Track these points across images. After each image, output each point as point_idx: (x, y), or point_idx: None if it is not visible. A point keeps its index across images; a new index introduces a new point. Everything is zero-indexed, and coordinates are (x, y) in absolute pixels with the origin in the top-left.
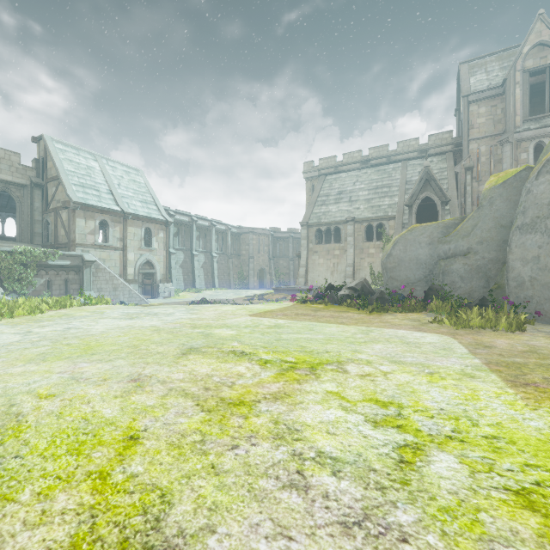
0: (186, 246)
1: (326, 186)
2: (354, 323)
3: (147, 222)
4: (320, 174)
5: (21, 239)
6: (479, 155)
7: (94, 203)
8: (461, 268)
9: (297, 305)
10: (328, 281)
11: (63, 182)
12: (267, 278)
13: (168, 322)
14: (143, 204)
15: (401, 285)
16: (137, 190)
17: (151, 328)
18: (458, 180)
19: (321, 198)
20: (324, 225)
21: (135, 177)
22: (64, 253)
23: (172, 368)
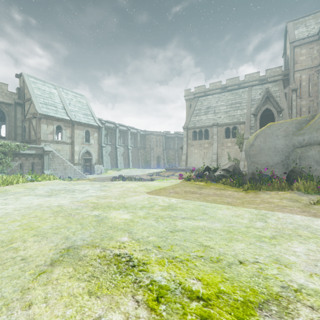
0: (112, 142)
1: (199, 104)
2: (240, 204)
3: (87, 127)
4: (194, 97)
5: (8, 137)
6: (301, 81)
7: (53, 114)
8: (317, 154)
9: (184, 182)
10: (200, 164)
11: (33, 101)
12: (162, 162)
13: (75, 201)
14: (84, 115)
15: (262, 167)
16: (81, 107)
17: (55, 209)
18: (286, 97)
19: (196, 112)
20: (198, 128)
21: (80, 99)
22: (31, 146)
23: (0, 316)
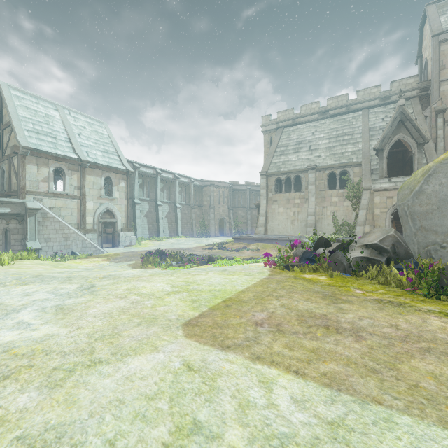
0: (150, 196)
1: (285, 137)
2: None
3: (107, 171)
4: (277, 127)
5: None
6: None
7: (48, 149)
8: None
9: (279, 275)
10: (288, 230)
11: (13, 127)
12: (227, 227)
13: None
14: (104, 153)
15: (446, 241)
16: (99, 140)
17: None
18: (427, 124)
19: (280, 149)
20: (284, 174)
21: (98, 128)
22: (1, 200)
23: None
